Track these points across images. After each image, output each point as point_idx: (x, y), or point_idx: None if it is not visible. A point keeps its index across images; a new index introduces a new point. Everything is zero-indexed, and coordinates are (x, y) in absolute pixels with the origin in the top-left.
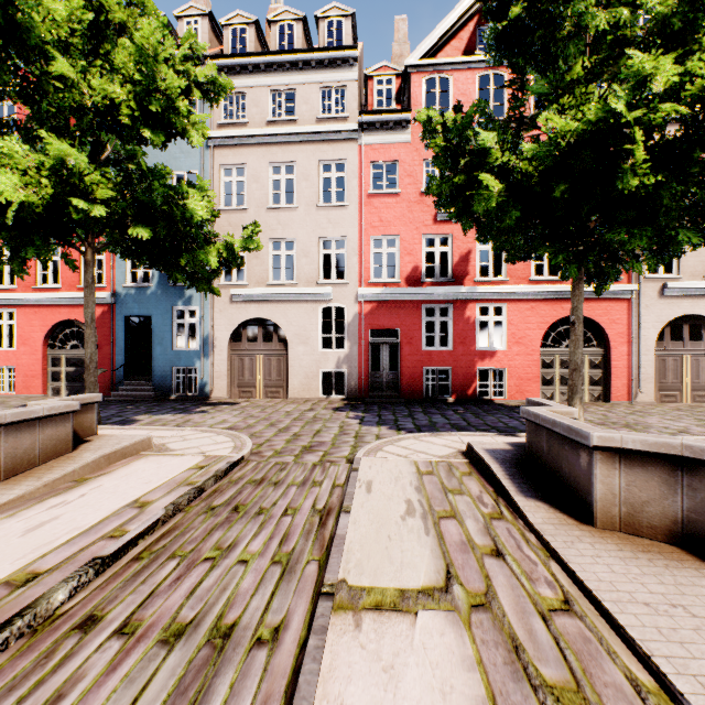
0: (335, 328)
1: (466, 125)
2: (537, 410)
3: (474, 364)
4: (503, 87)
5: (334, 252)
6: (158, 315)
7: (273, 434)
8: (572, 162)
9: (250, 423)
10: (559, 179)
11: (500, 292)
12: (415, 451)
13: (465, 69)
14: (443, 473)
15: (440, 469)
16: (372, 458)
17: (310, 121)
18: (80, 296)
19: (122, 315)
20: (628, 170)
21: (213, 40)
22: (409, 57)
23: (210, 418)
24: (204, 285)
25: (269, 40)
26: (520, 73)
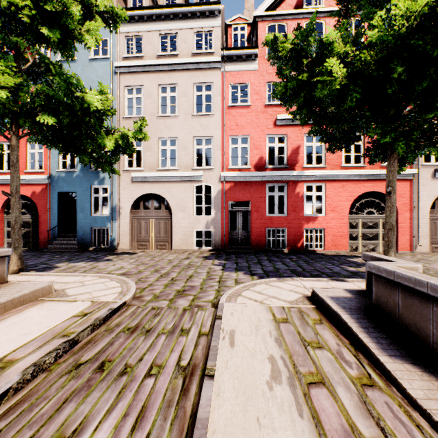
0: (205, 202)
1: (308, 31)
2: (387, 266)
3: (302, 225)
4: (331, 16)
5: (204, 147)
6: (80, 191)
7: (156, 279)
8: (414, 42)
9: (140, 269)
10: (397, 62)
11: (321, 175)
12: (268, 296)
13: (296, 19)
14: (297, 320)
15: (293, 316)
16: (233, 304)
17: (187, 55)
18: (26, 178)
19: (56, 191)
20: None
21: (120, 0)
22: (256, 10)
23: (112, 265)
24: (107, 167)
25: (159, 3)
26: (345, 2)
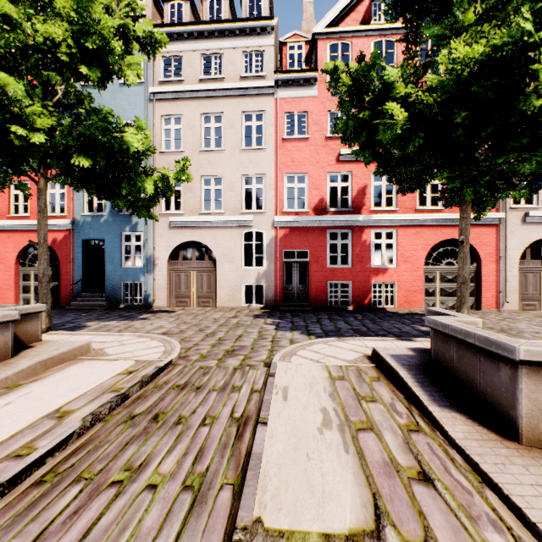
0: (255, 250)
1: (370, 66)
2: (444, 320)
3: (369, 278)
4: (399, 41)
5: (254, 187)
6: (109, 239)
7: (201, 339)
8: (475, 88)
9: (182, 329)
10: (459, 106)
11: (391, 219)
12: (326, 355)
13: (362, 37)
14: (353, 378)
15: (350, 374)
16: (287, 363)
17: (234, 79)
18: None
19: (80, 239)
20: (531, 92)
21: (155, 14)
22: (316, 26)
23: (149, 324)
24: (144, 212)
25: (201, 15)
26: (414, 27)
